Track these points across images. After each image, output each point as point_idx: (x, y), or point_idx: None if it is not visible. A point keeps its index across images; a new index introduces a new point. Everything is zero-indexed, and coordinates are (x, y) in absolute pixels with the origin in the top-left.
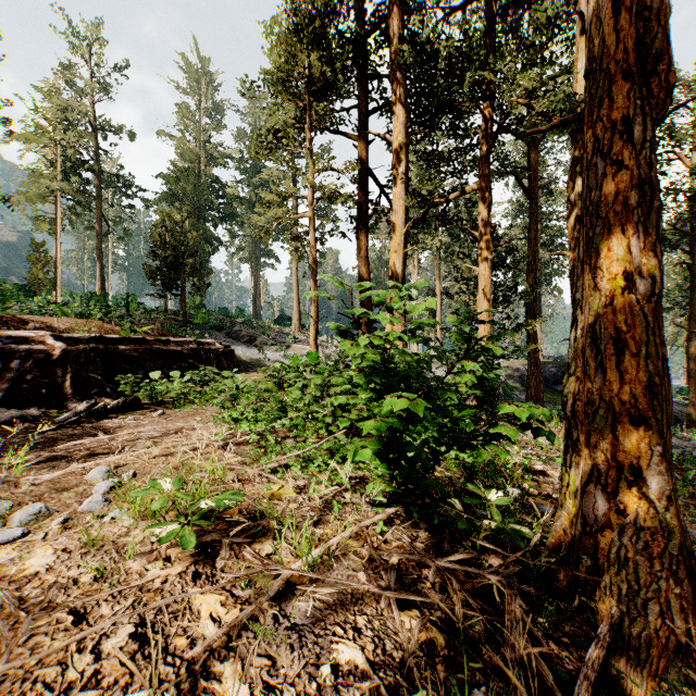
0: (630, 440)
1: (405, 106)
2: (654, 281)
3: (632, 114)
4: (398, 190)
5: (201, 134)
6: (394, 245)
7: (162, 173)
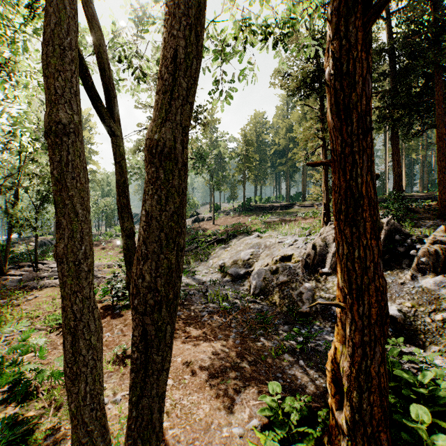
0: None
1: None
2: None
3: None
4: None
5: None
6: None
7: None
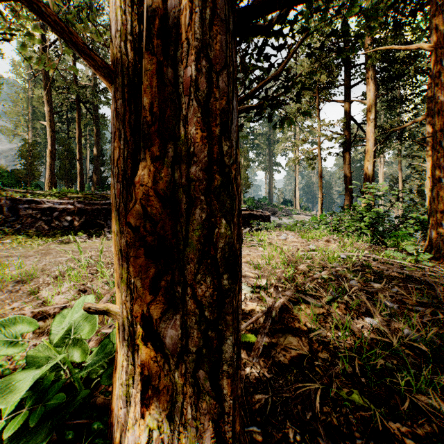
0: (439, 217)
1: (374, 82)
2: None
3: (441, 140)
4: (369, 128)
5: None
6: (367, 157)
7: None
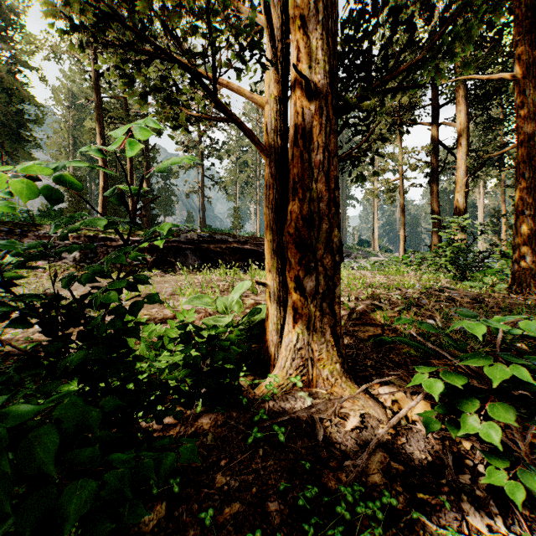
0: (521, 249)
1: (465, 102)
2: (529, 211)
3: (524, 172)
4: (460, 155)
5: None
6: (457, 188)
7: None
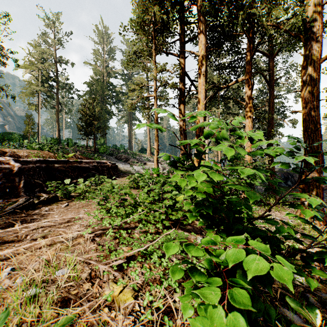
0: None
1: (205, 35)
2: None
3: None
4: (201, 80)
5: (104, 62)
6: (199, 110)
7: (86, 81)
